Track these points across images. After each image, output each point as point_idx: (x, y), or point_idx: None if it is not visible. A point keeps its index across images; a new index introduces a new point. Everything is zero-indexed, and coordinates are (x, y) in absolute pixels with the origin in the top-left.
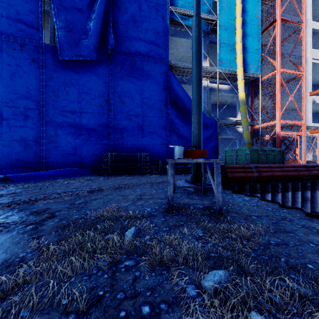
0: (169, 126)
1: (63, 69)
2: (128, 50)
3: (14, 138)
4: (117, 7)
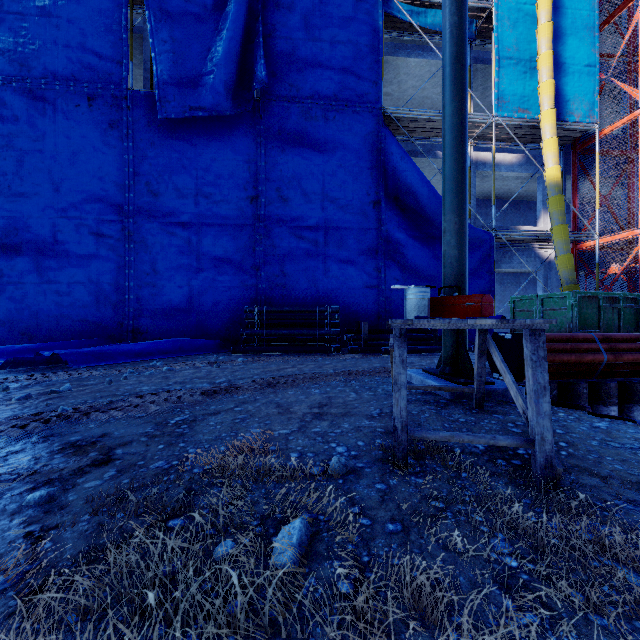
0: (383, 248)
1: (167, 138)
2: (296, 89)
3: (78, 279)
4: (273, 2)
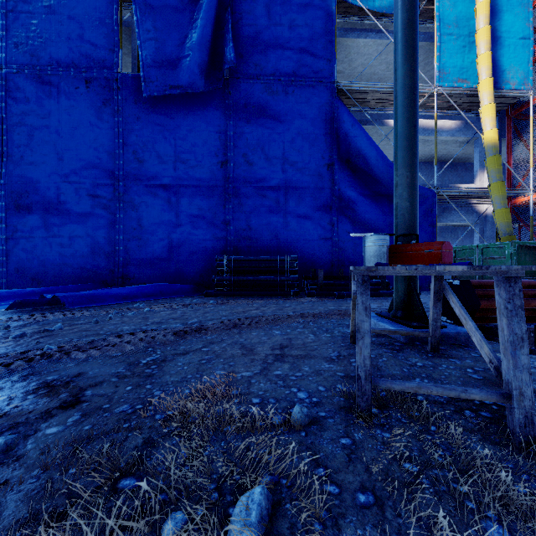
0: (336, 204)
1: (151, 113)
2: (260, 68)
3: (77, 234)
4: None
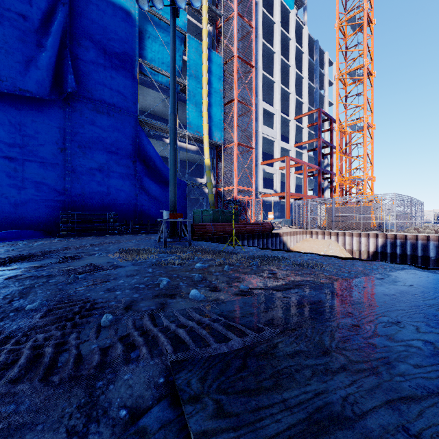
0: (139, 184)
1: None
2: (91, 94)
3: None
4: (76, 42)
